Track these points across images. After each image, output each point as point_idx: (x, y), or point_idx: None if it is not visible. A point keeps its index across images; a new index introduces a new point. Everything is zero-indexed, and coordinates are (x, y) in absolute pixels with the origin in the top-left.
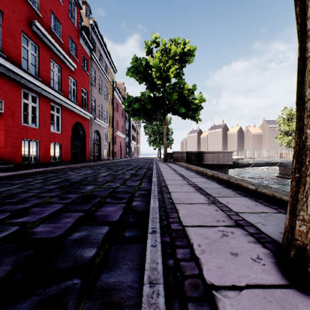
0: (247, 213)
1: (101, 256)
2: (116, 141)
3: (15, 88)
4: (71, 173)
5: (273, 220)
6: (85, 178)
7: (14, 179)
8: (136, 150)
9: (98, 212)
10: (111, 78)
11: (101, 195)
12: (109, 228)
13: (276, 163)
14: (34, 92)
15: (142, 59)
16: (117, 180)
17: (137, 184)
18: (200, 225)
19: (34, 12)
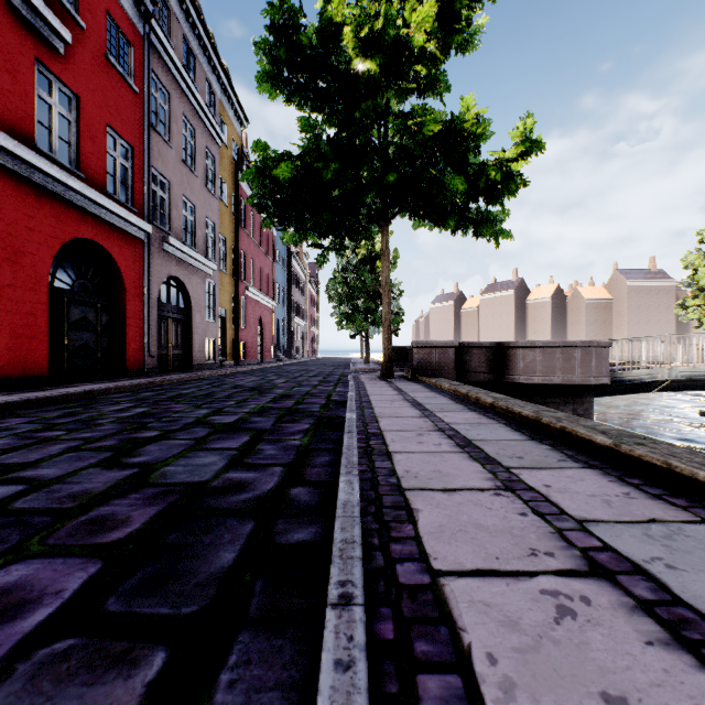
0: None
1: None
2: (247, 314)
3: None
4: None
5: None
6: None
7: None
8: (307, 341)
9: None
10: (230, 137)
11: None
12: None
13: None
14: None
15: (310, 29)
16: None
17: None
18: None
19: None
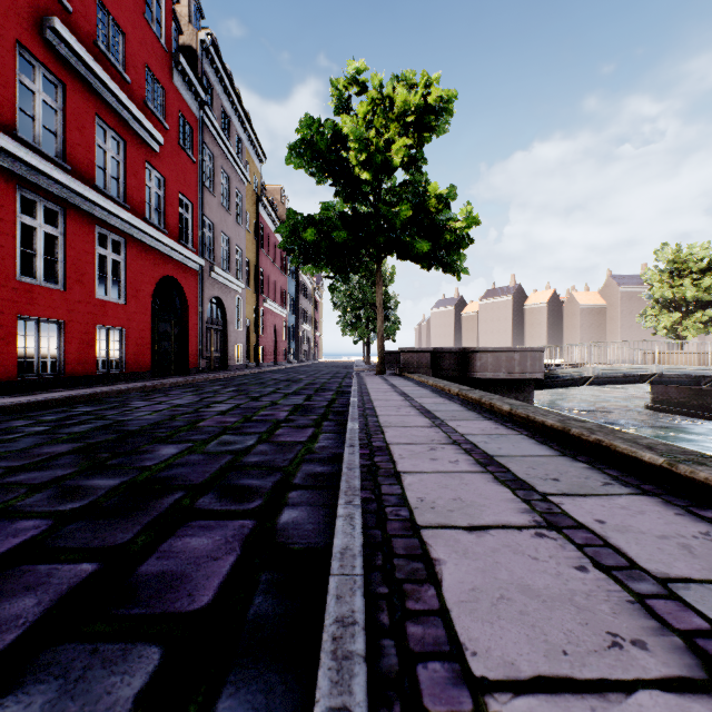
0: (706, 584)
1: None
2: (265, 323)
3: None
4: (139, 403)
5: None
6: (169, 421)
7: None
8: (312, 345)
9: (151, 562)
10: (252, 174)
11: (190, 480)
12: (159, 661)
13: (648, 376)
14: (52, 199)
15: (325, 125)
16: (252, 427)
17: (305, 440)
18: (550, 681)
19: None
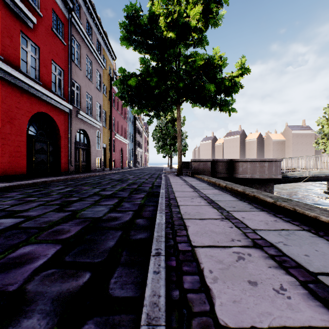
0: None
1: None
2: (115, 146)
3: None
4: None
5: None
6: None
7: None
8: (143, 159)
9: None
10: (107, 65)
11: None
12: None
13: None
14: None
15: (144, 16)
16: None
17: None
18: None
19: None
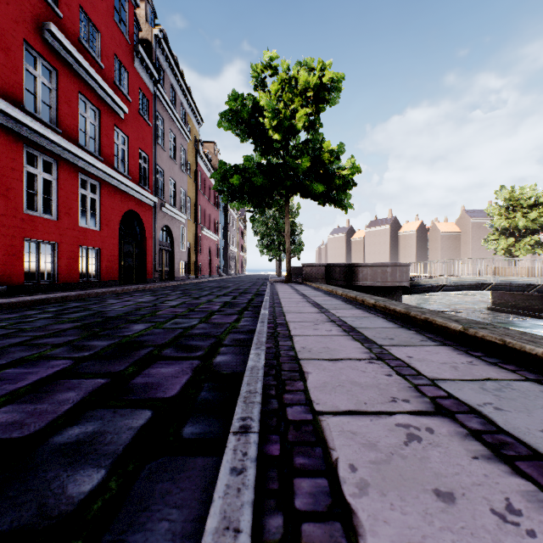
0: (456, 381)
1: (111, 494)
2: (202, 246)
3: (10, 146)
4: (113, 301)
5: (517, 397)
6: (136, 311)
7: (0, 313)
8: (238, 262)
9: (139, 378)
10: (192, 133)
11: (156, 342)
12: (151, 415)
13: (487, 285)
14: (48, 154)
15: (247, 98)
16: (194, 314)
17: (232, 321)
18: (353, 412)
19: (48, 7)
